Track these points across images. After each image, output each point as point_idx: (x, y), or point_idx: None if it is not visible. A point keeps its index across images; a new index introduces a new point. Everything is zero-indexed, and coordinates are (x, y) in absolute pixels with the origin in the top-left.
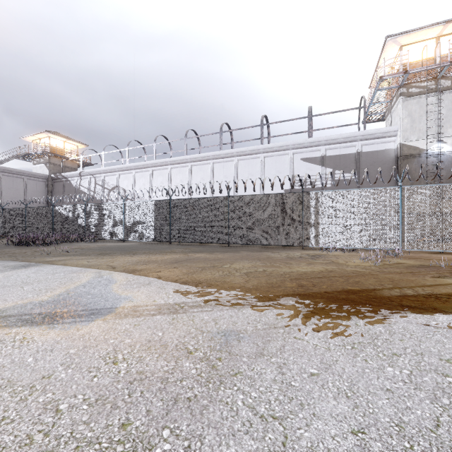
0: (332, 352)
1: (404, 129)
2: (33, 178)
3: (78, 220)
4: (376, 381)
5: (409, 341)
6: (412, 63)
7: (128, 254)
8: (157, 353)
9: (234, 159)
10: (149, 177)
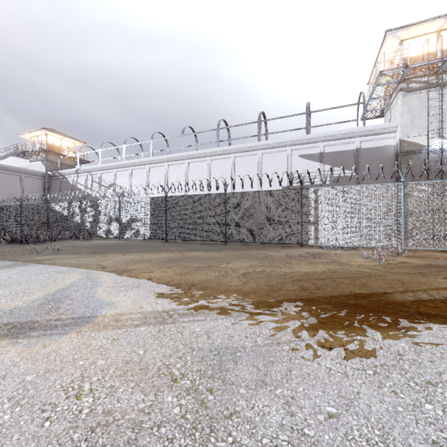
0: (351, 380)
1: (404, 125)
2: (30, 175)
3: (73, 218)
4: (416, 426)
5: (442, 363)
6: (412, 57)
7: (122, 253)
8: (134, 381)
9: (231, 156)
10: (146, 174)
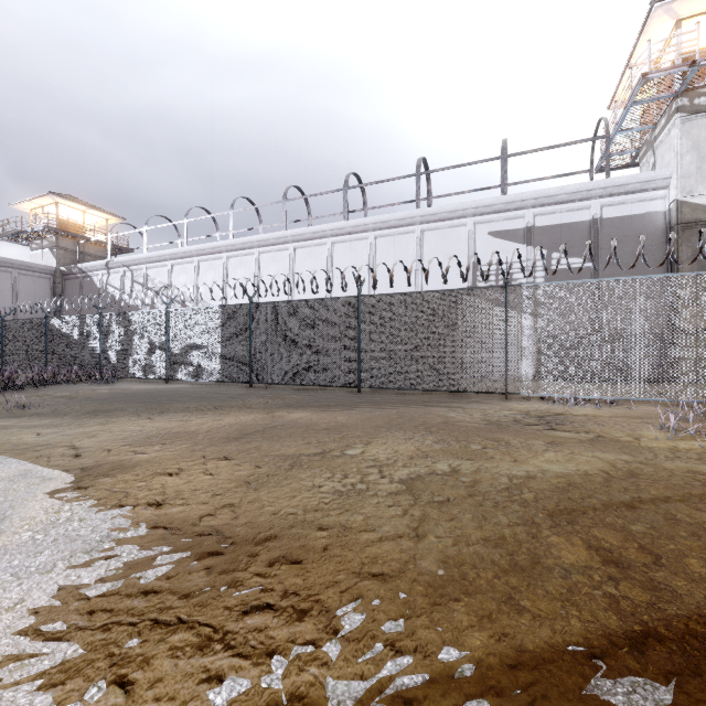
0: None
1: (684, 174)
2: (29, 272)
3: (88, 343)
4: None
5: None
6: (701, 50)
7: (149, 413)
8: None
9: (368, 236)
10: (222, 269)
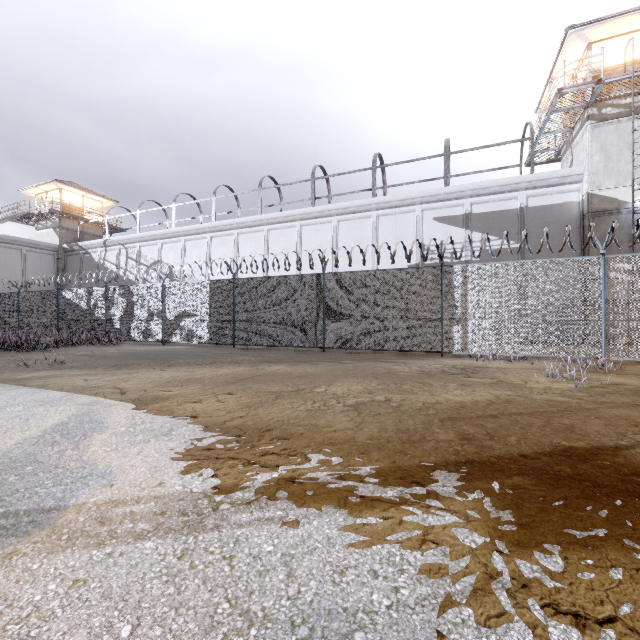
0: None
1: (594, 171)
2: (36, 249)
3: (95, 311)
4: None
5: None
6: (607, 69)
7: (160, 366)
8: None
9: (332, 220)
10: (206, 247)
